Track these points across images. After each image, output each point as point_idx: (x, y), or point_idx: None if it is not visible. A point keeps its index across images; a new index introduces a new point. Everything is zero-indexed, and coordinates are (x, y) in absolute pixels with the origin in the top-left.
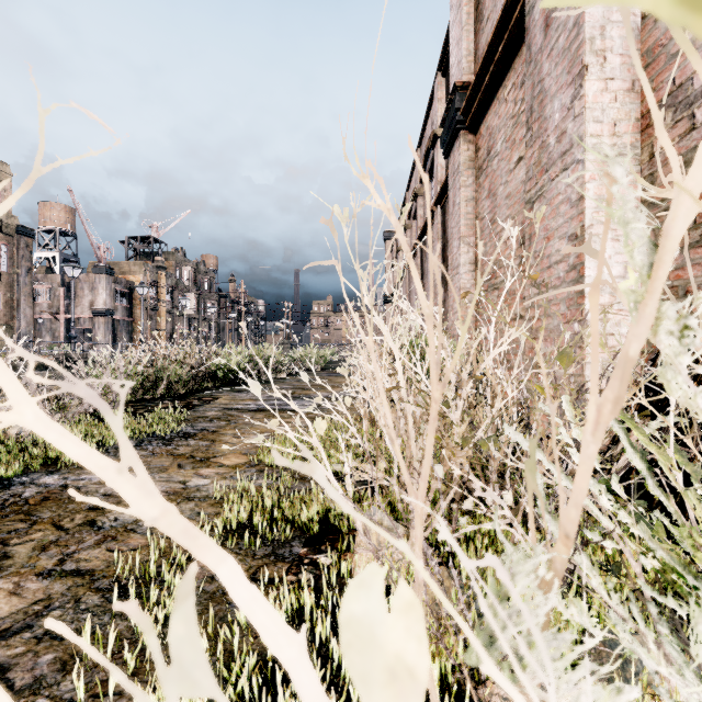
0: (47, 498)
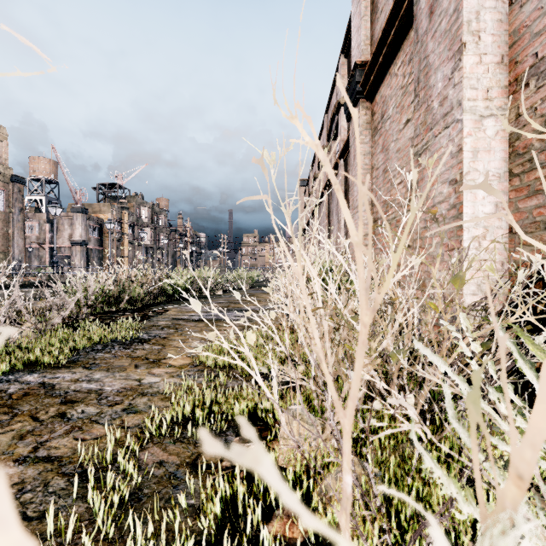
0: (27, 393)
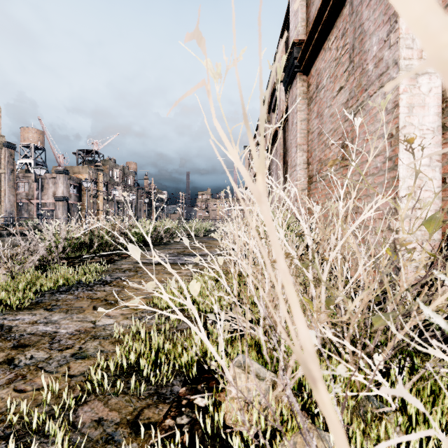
0: None
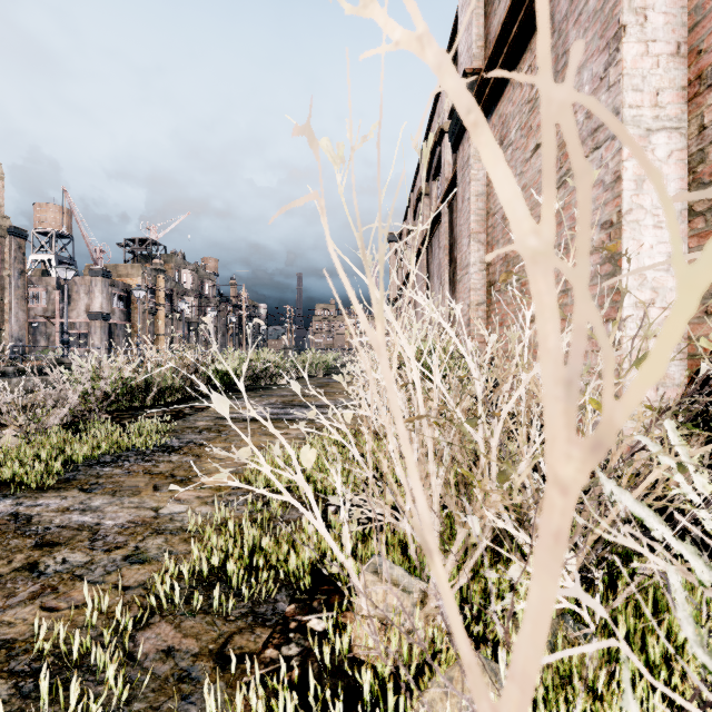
0: None
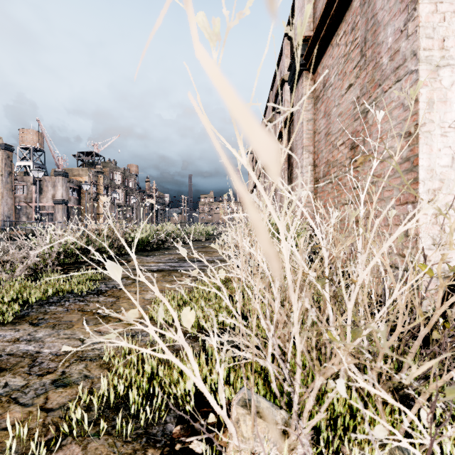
0: None
